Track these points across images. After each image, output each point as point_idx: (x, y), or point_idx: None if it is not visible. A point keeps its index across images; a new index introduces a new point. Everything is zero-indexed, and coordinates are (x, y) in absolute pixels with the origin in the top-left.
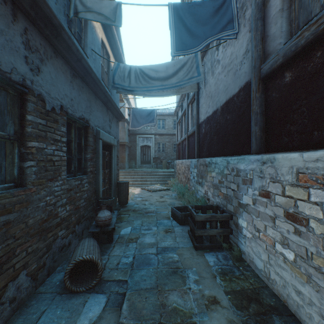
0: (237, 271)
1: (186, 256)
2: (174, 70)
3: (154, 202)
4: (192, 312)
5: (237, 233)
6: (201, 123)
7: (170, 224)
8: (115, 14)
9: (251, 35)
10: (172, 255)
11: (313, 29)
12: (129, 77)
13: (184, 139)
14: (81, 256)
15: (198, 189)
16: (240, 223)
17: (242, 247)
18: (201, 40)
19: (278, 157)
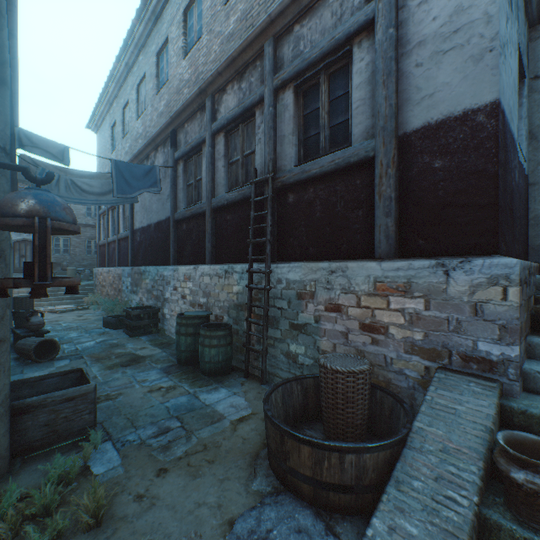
0: (160, 338)
1: (124, 341)
2: (110, 188)
3: (72, 321)
4: (131, 351)
5: (164, 319)
6: (136, 230)
7: (104, 331)
8: (64, 155)
9: (171, 190)
10: (113, 341)
11: (189, 212)
12: (58, 185)
13: (112, 241)
14: (43, 338)
15: (133, 298)
16: (165, 311)
17: (166, 327)
18: (137, 190)
19: (180, 268)
